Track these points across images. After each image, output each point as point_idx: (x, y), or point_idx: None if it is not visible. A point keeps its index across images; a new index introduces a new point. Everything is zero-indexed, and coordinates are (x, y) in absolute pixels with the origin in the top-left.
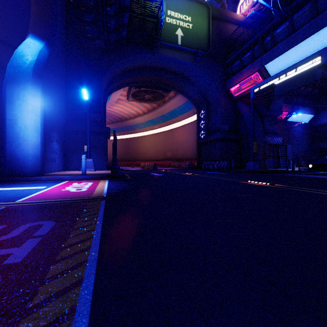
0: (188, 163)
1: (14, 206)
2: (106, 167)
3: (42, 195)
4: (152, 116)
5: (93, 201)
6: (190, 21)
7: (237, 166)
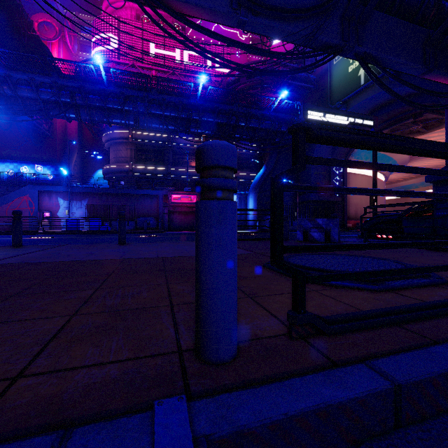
0: None
1: None
2: None
3: None
4: None
5: None
6: None
7: None
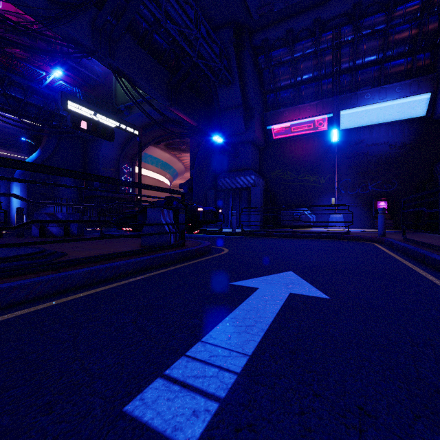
0: None
1: None
2: None
3: None
4: None
5: None
6: None
7: None
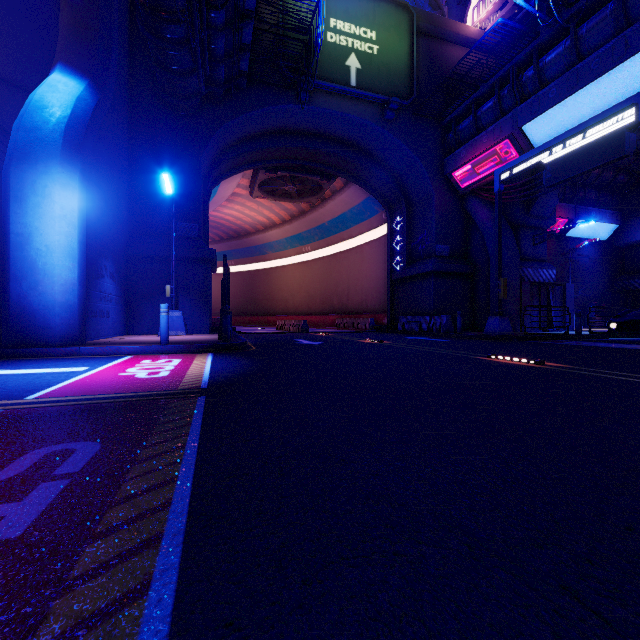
0: (371, 319)
1: (20, 408)
2: (209, 327)
3: (79, 386)
4: (298, 228)
5: (180, 397)
6: (374, 39)
7: (468, 325)
